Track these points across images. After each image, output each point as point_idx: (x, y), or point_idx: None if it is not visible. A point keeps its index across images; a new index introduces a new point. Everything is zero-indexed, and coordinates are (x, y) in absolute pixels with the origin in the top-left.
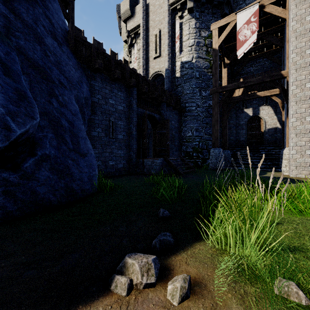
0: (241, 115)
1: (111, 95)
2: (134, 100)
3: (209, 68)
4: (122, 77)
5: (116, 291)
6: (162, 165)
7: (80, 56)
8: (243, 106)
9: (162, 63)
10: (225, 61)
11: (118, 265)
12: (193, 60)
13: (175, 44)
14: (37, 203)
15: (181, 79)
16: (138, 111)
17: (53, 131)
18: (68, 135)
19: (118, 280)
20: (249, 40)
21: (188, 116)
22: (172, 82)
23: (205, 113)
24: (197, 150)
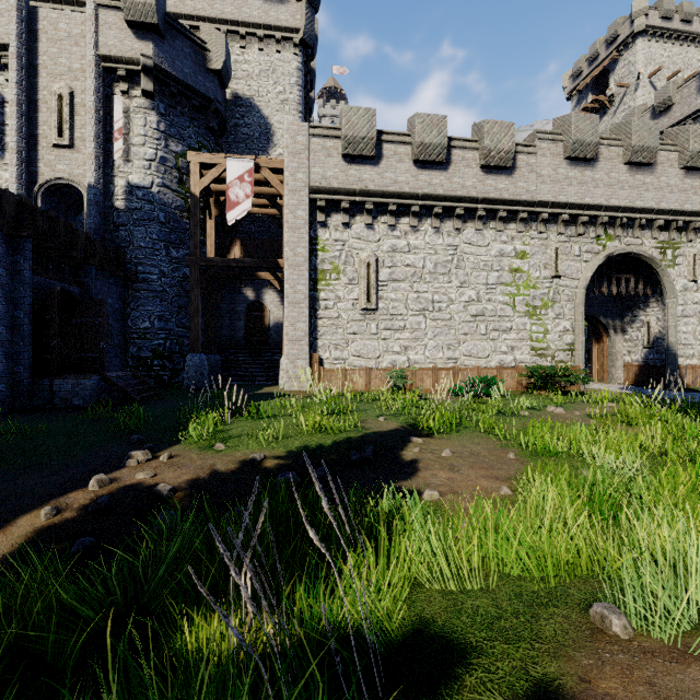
0: (238, 296)
1: None
2: (27, 262)
3: (185, 210)
4: None
5: (131, 465)
6: (98, 388)
7: None
8: (242, 283)
9: (77, 165)
10: (213, 210)
11: (121, 462)
12: (154, 189)
13: (112, 139)
14: None
15: (127, 216)
16: (34, 283)
17: None
18: None
19: (131, 460)
20: (242, 205)
21: (144, 290)
22: (106, 214)
23: (177, 288)
24: (162, 354)
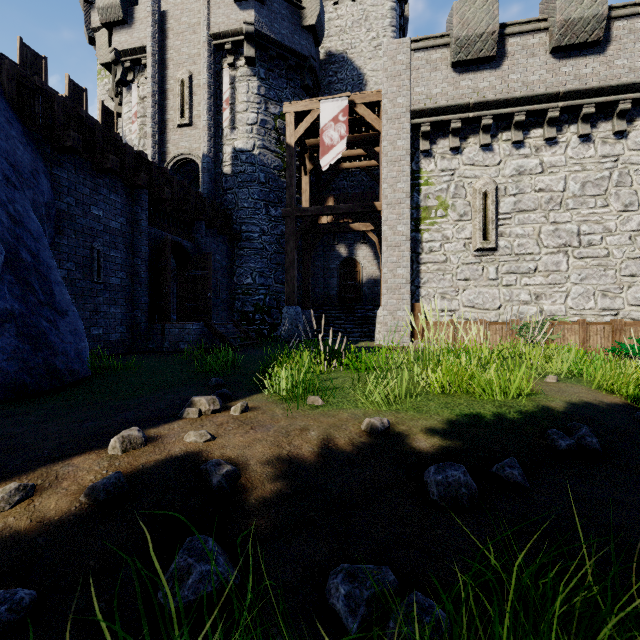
0: (331, 254)
1: (96, 198)
2: (143, 212)
3: (282, 169)
4: (119, 166)
5: (189, 416)
6: (201, 334)
7: (28, 116)
8: (335, 240)
9: (195, 140)
10: (307, 165)
11: (181, 410)
12: (255, 151)
13: (221, 111)
14: (7, 387)
15: (233, 180)
16: (151, 234)
17: (11, 271)
18: (35, 278)
19: (190, 410)
20: (337, 148)
21: (246, 248)
22: (216, 181)
23: (275, 245)
24: (262, 309)
